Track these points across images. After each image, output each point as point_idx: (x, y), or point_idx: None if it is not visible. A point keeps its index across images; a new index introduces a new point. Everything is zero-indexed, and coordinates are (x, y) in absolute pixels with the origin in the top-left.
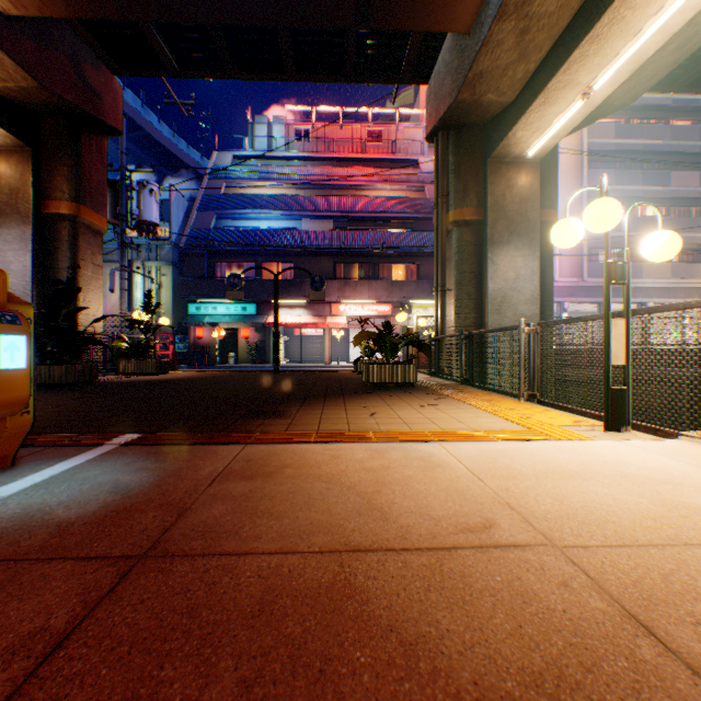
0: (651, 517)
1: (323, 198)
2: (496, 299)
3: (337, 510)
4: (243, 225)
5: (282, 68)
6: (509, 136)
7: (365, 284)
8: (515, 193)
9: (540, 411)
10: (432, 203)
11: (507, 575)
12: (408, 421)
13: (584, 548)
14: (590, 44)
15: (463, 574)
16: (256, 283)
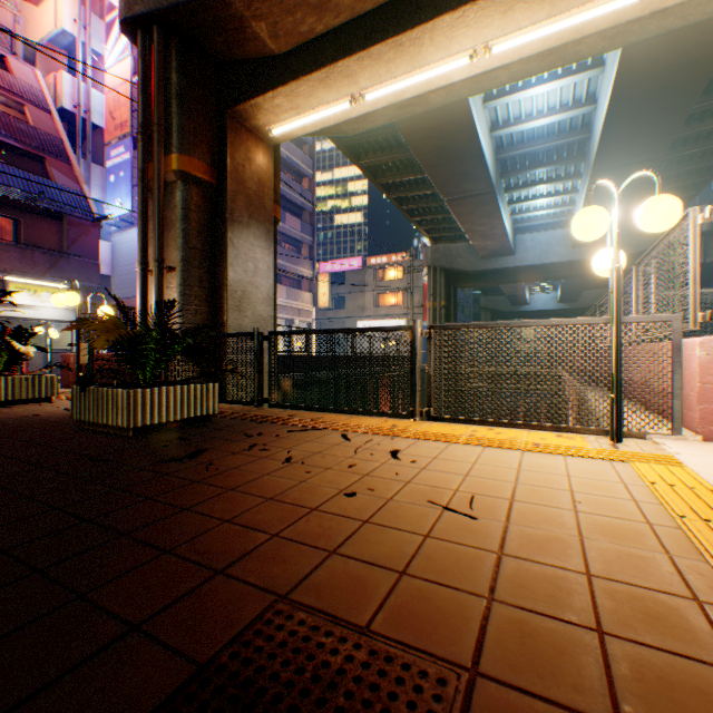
0: None
1: None
2: (238, 293)
3: None
4: None
5: None
6: (270, 96)
7: None
8: (255, 170)
9: (495, 431)
10: (44, 136)
11: None
12: (552, 502)
13: None
14: (392, 49)
15: None
16: None
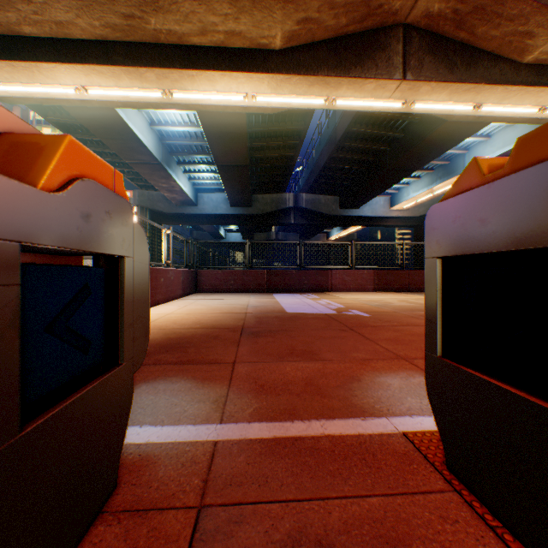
0: None
1: None
2: None
3: None
4: None
5: None
6: None
7: None
8: None
9: None
10: None
11: None
12: None
13: None
14: (10, 67)
15: None
16: None
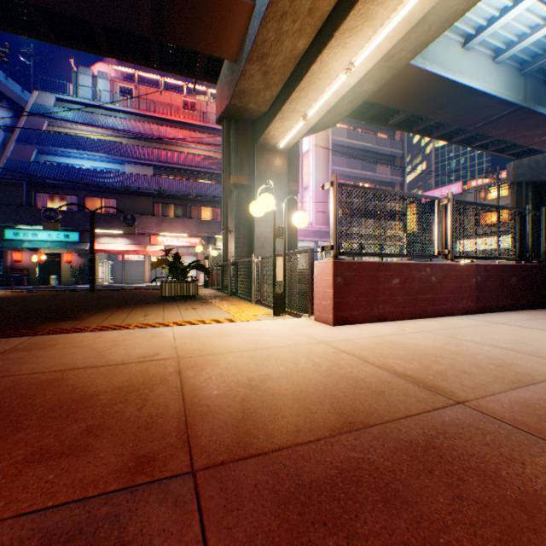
0: (236, 345)
1: (145, 149)
2: (261, 239)
3: (78, 357)
4: (67, 161)
5: (97, 45)
6: (266, 133)
7: (179, 221)
8: (273, 170)
9: (255, 308)
10: None
11: (144, 367)
12: (167, 317)
13: (190, 357)
14: (301, 91)
15: (124, 369)
16: (80, 214)
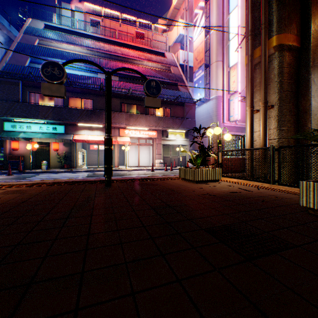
0: None
1: (112, 62)
2: (316, 115)
3: None
4: None
5: None
6: None
7: (143, 117)
8: None
9: None
10: (176, 76)
11: None
12: None
13: None
14: None
15: None
16: (65, 109)
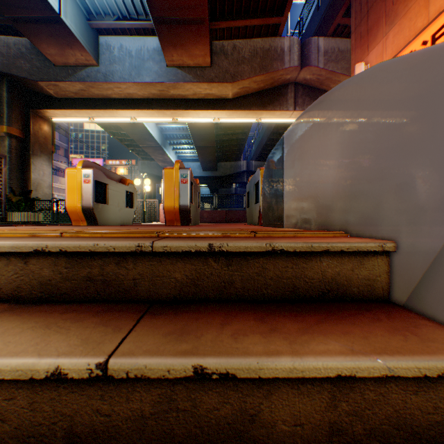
0: None
1: None
2: (36, 183)
3: None
4: None
5: None
6: (54, 111)
7: None
8: (44, 133)
9: None
10: None
11: None
12: None
13: None
14: (104, 112)
15: None
16: None
